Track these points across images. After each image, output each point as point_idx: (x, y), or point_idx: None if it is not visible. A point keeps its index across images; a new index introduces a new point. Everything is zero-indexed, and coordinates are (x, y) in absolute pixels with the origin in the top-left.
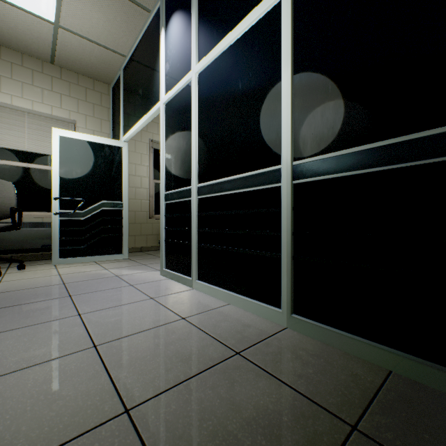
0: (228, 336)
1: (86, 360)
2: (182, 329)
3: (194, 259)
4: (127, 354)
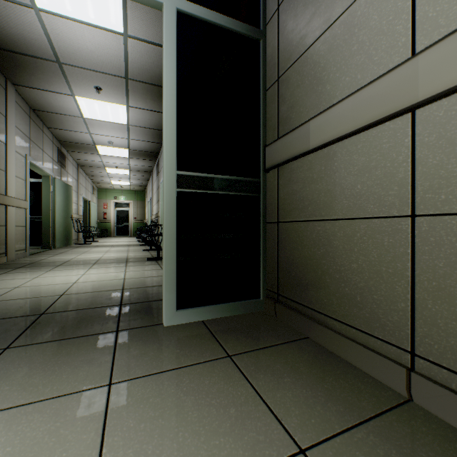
0: None
1: None
2: None
3: None
4: None
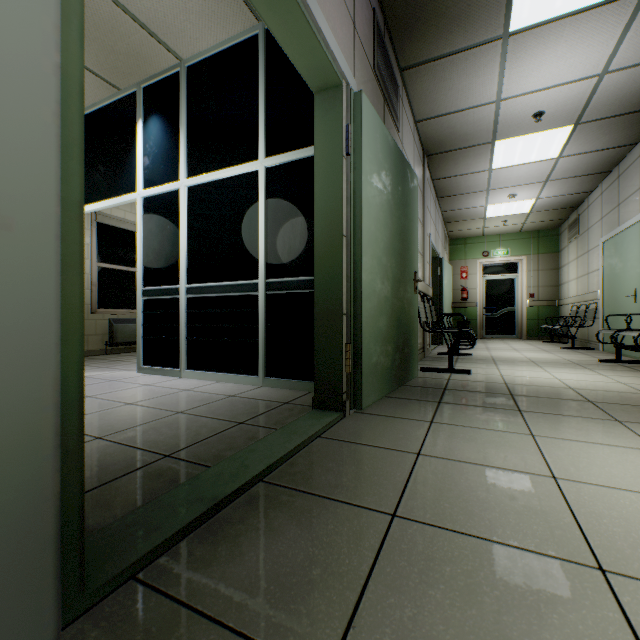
0: (224, 392)
1: (132, 407)
2: (190, 393)
3: (183, 351)
4: (159, 403)
